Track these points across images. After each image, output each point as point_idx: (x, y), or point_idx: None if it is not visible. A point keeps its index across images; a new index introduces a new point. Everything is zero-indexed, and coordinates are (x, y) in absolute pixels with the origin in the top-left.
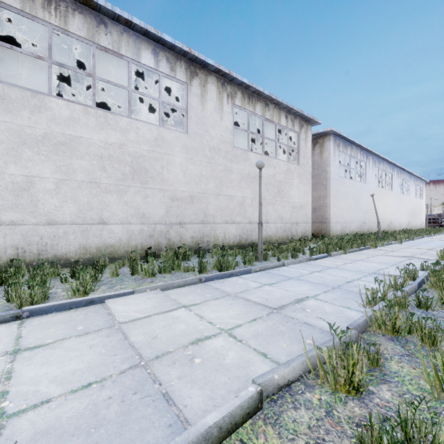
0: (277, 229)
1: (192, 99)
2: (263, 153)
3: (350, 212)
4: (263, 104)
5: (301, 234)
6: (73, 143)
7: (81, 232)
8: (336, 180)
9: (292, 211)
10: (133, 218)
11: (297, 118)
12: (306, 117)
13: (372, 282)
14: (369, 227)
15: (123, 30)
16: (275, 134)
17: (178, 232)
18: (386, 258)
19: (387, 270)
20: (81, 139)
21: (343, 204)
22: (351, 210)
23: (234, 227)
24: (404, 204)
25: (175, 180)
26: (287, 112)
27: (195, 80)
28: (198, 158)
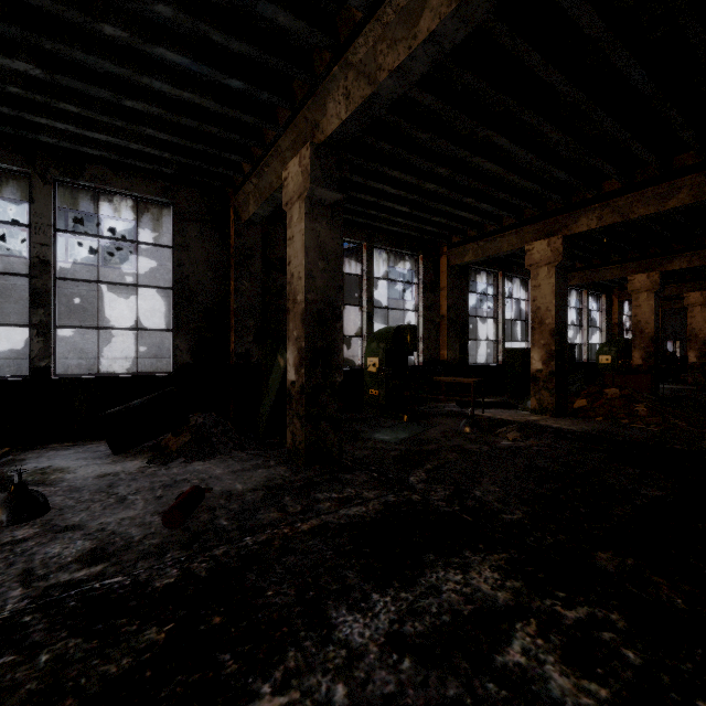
0: None
1: (142, 235)
2: None
3: None
4: None
5: None
6: (7, 290)
7: (15, 366)
8: (381, 304)
9: None
10: (70, 354)
11: None
12: None
13: None
14: None
15: (59, 185)
16: None
17: (124, 367)
18: None
19: None
20: (15, 286)
21: None
22: None
23: None
24: None
25: (120, 316)
26: None
27: (146, 216)
28: (149, 293)
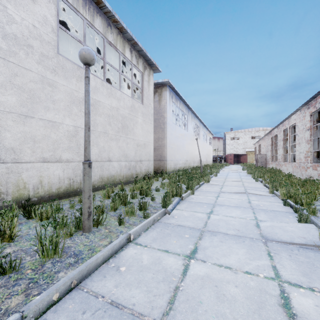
0: (121, 168)
1: None
2: (104, 79)
3: (179, 152)
4: (105, 22)
5: (145, 171)
6: None
7: None
8: (170, 125)
9: (136, 149)
10: None
11: (141, 58)
12: (149, 60)
13: (317, 291)
14: (189, 164)
15: None
16: (119, 64)
17: None
18: (231, 197)
19: (269, 227)
20: None
21: (175, 145)
22: (180, 151)
23: (59, 167)
24: (205, 148)
25: None
26: (132, 47)
27: None
28: None
